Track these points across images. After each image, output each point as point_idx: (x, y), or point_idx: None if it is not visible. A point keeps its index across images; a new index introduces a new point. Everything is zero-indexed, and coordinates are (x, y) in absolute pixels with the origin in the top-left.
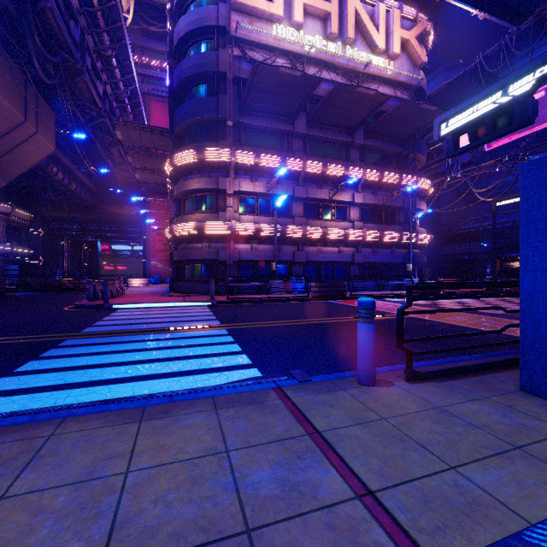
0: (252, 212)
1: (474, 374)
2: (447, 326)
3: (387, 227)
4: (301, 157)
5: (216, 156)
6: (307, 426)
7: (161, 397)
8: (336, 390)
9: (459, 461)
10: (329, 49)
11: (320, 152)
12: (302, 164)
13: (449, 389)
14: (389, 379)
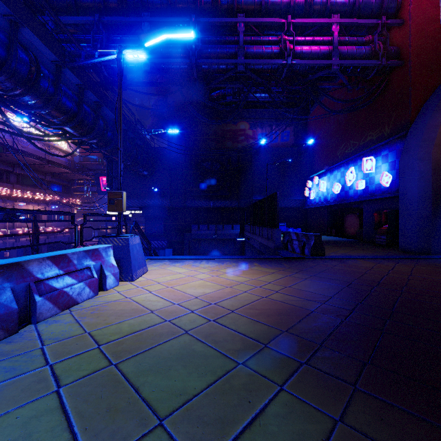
0: None
1: None
2: None
3: (62, 224)
4: (20, 189)
5: None
6: None
7: None
8: None
9: None
10: (37, 132)
11: (25, 182)
12: (23, 194)
13: None
14: None
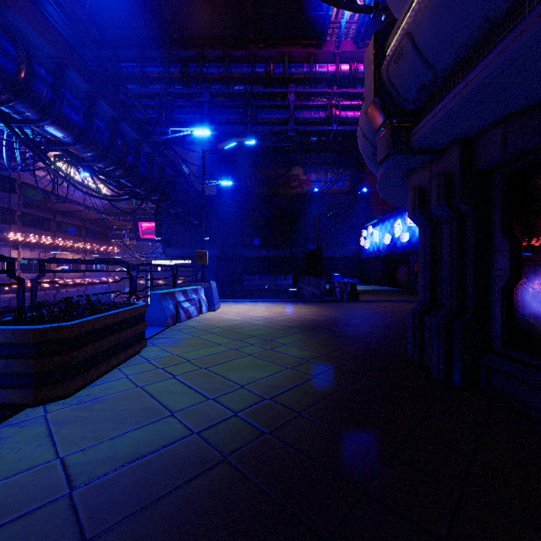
0: (25, 270)
1: None
2: None
3: (100, 274)
4: (62, 237)
5: (14, 237)
6: None
7: None
8: None
9: None
10: (78, 176)
11: (65, 229)
12: (64, 242)
13: None
14: None
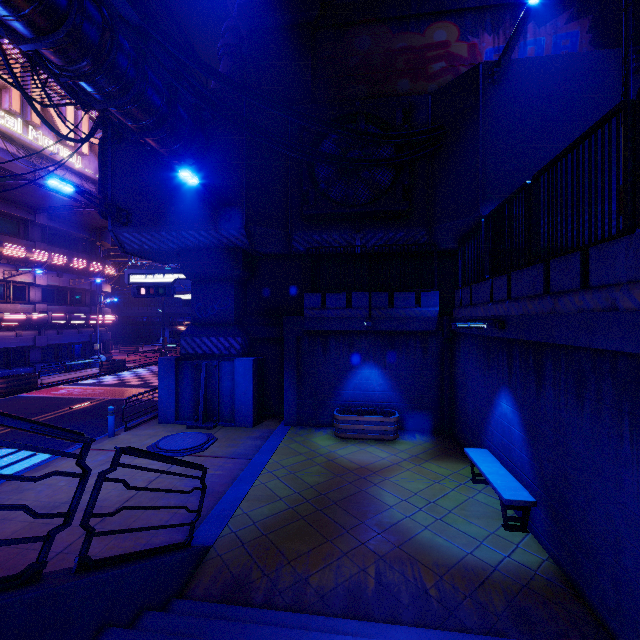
0: None
1: (147, 423)
2: (135, 402)
3: (74, 309)
4: None
5: None
6: (102, 450)
7: (34, 466)
8: (103, 441)
9: (143, 441)
10: (7, 122)
11: None
12: None
13: (139, 429)
14: (119, 433)
